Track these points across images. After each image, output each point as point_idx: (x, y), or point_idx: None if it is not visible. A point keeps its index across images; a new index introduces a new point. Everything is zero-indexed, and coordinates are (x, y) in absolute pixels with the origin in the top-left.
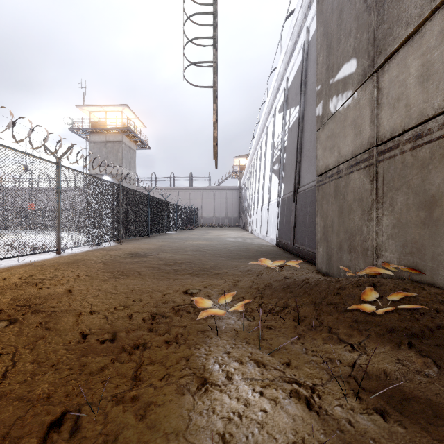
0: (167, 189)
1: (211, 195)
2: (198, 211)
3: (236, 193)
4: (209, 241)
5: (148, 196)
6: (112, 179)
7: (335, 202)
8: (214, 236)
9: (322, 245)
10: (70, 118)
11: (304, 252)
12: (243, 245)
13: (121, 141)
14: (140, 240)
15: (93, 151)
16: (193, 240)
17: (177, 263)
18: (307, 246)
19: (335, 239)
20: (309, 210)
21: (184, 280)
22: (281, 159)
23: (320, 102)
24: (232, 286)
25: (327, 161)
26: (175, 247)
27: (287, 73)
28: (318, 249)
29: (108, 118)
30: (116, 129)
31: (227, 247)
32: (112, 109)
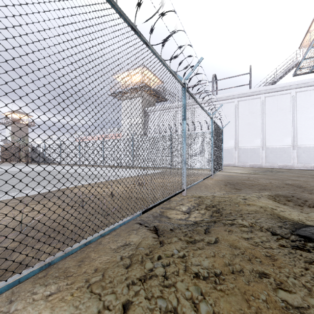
0: None
1: None
2: None
3: None
4: None
5: None
6: None
7: None
8: None
9: None
10: None
11: None
12: None
13: None
14: None
15: None
16: None
17: None
18: None
19: None
20: None
21: None
22: None
23: None
24: None
25: None
26: None
27: (2, 137)
28: None
29: None
30: None
31: None
32: None
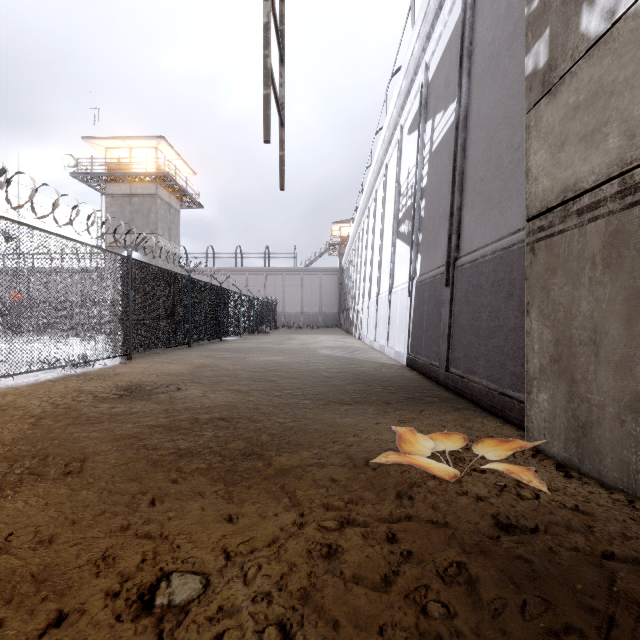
0: (231, 271)
1: (297, 280)
2: (278, 305)
3: (336, 278)
4: (289, 355)
5: (189, 279)
6: (141, 254)
7: (610, 277)
8: (298, 346)
9: (551, 387)
10: (73, 157)
11: (477, 390)
12: (348, 364)
13: (154, 194)
14: (170, 353)
15: (110, 210)
16: (261, 353)
17: (199, 423)
18: (485, 378)
19: (610, 381)
20: (489, 301)
21: (180, 507)
22: (415, 211)
23: (542, 34)
24: (319, 560)
25: (569, 173)
26: (223, 370)
27: (427, 55)
28: (531, 394)
29: (136, 160)
30: (147, 175)
31: (319, 369)
32: (140, 145)
